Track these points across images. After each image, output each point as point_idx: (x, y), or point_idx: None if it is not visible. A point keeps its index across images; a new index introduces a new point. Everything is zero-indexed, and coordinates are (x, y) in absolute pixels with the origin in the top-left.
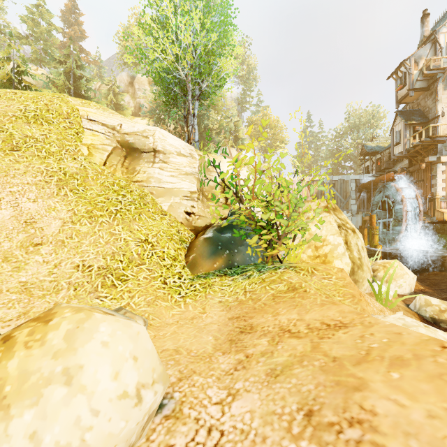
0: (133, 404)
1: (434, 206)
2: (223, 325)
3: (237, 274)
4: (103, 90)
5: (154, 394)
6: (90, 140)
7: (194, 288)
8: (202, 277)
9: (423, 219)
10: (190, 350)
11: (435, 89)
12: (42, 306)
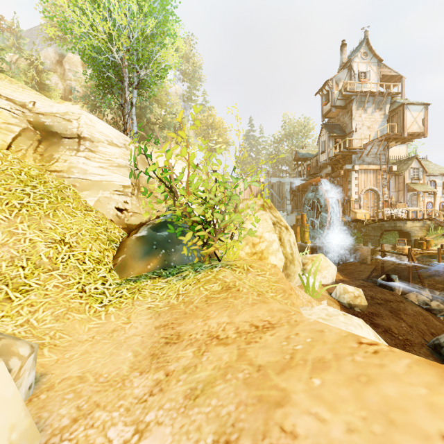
0: None
1: (350, 207)
2: (148, 336)
3: (173, 275)
4: (22, 64)
5: None
6: None
7: (120, 294)
8: (132, 281)
9: (342, 218)
10: (99, 374)
11: (350, 108)
12: None
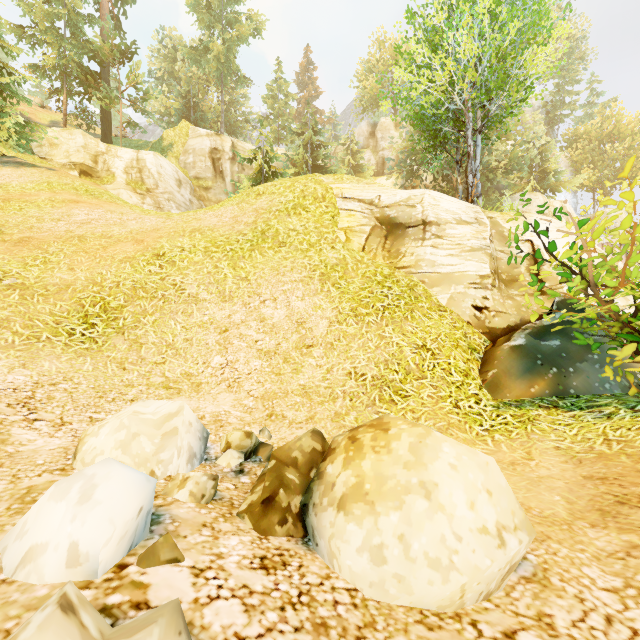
0: (495, 543)
1: None
2: (575, 484)
3: (580, 408)
4: (339, 153)
5: (518, 542)
6: (346, 222)
7: (503, 420)
8: (512, 406)
9: None
10: (527, 506)
11: None
12: (324, 414)
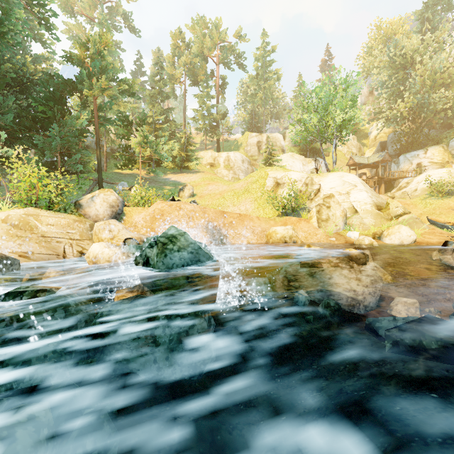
0: None
1: None
2: None
3: None
4: None
5: None
6: (267, 184)
7: None
8: None
9: None
10: None
11: None
12: None
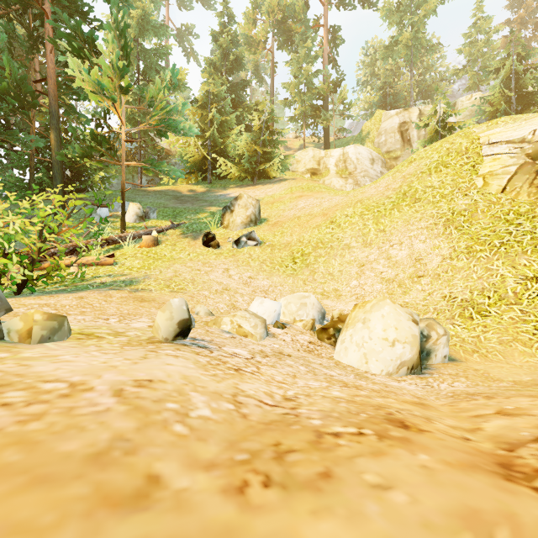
0: (389, 347)
1: None
2: None
3: None
4: None
5: (401, 349)
6: (488, 167)
7: None
8: None
9: None
10: (488, 373)
11: None
12: None
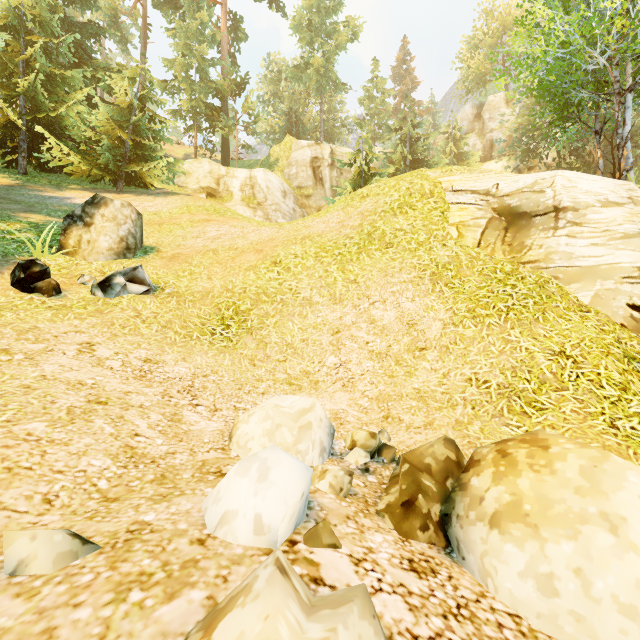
0: None
1: None
2: None
3: None
4: (440, 142)
5: None
6: (457, 217)
7: None
8: None
9: None
10: None
11: None
12: (443, 420)
